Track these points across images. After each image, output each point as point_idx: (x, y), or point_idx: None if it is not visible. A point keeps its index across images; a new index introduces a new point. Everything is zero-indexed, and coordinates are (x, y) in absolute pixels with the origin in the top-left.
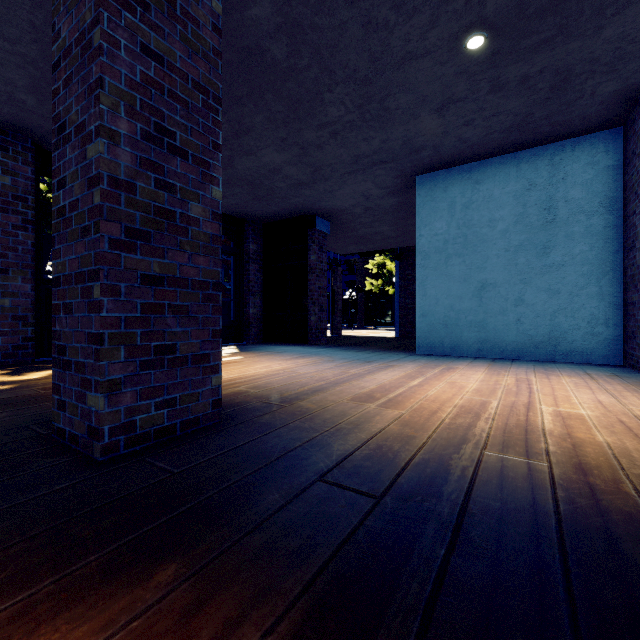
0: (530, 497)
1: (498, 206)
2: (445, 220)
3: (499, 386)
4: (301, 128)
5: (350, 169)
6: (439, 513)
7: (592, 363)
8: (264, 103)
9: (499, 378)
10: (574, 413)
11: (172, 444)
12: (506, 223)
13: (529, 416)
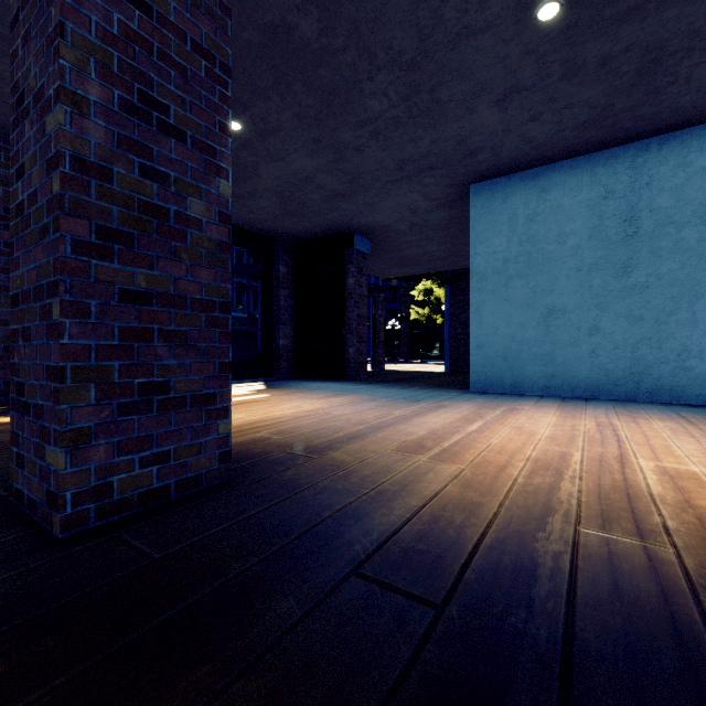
0: (665, 609)
1: (568, 218)
2: (505, 235)
3: (578, 432)
4: (336, 127)
5: (394, 177)
6: (533, 638)
7: (683, 403)
8: (292, 96)
9: (575, 422)
10: (684, 470)
11: (162, 512)
12: (578, 238)
13: (626, 474)
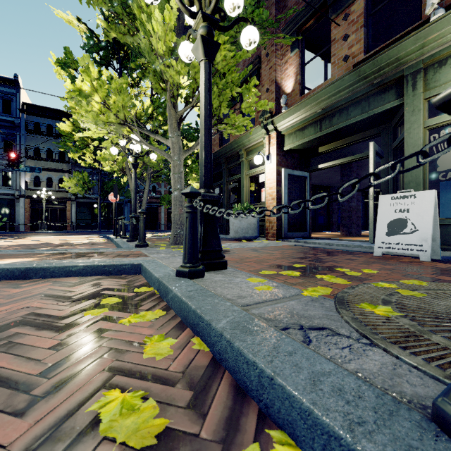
0: None
1: None
2: (450, 195)
3: None
4: None
5: None
6: None
7: None
8: None
9: None
10: None
11: None
12: None
13: None
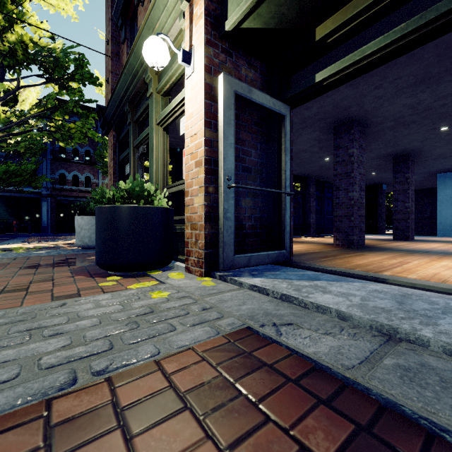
0: None
1: None
2: (450, 190)
3: None
4: None
5: None
6: None
7: None
8: None
9: None
10: None
11: (414, 240)
12: None
13: None
